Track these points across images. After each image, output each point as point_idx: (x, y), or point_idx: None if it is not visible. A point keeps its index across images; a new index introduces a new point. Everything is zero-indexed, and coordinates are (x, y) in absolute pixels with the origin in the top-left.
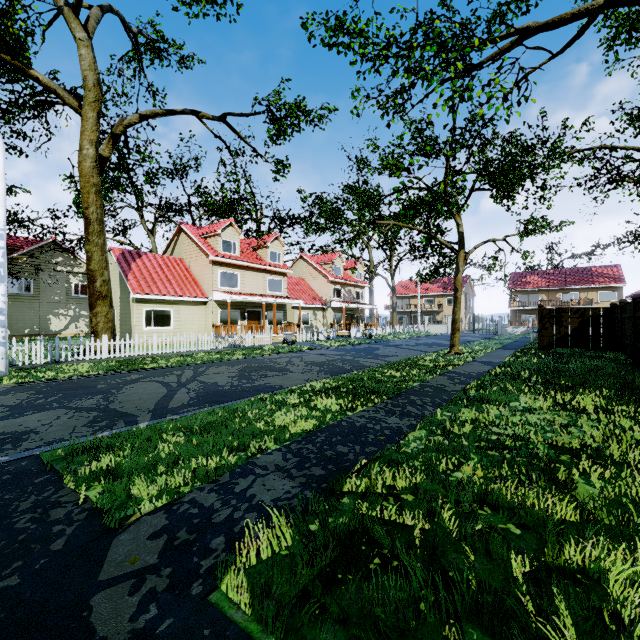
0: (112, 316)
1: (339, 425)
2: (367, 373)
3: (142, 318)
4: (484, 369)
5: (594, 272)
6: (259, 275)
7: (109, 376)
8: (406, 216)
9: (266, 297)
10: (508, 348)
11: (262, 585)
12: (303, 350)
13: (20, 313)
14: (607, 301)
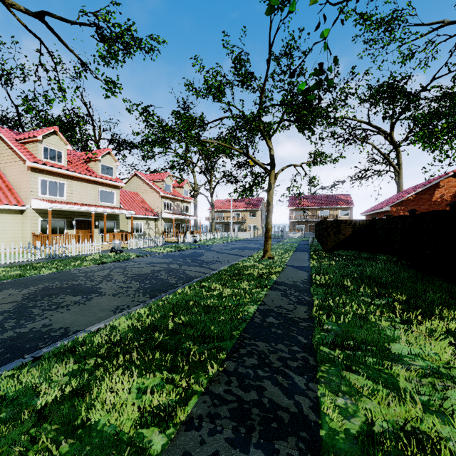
0: None
1: None
2: (193, 291)
3: None
4: (304, 276)
5: (337, 198)
6: (89, 186)
7: None
8: (226, 139)
9: (95, 207)
10: (301, 250)
11: None
12: (130, 258)
13: None
14: (344, 216)
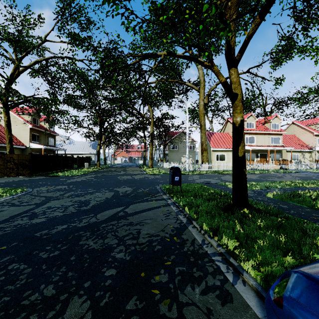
0: (207, 156)
1: (301, 188)
2: None
3: (215, 157)
4: None
5: None
6: (265, 136)
7: (213, 174)
8: None
9: (270, 147)
10: None
11: (274, 196)
12: (292, 172)
13: (174, 156)
14: None
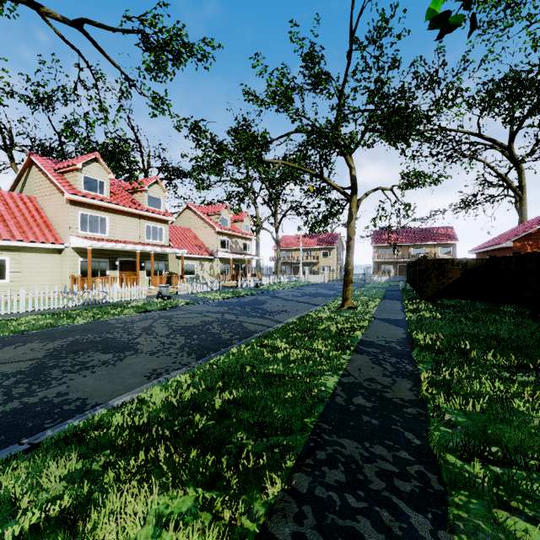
0: None
1: None
2: (251, 352)
3: None
4: (400, 334)
5: (435, 232)
6: (135, 221)
7: None
8: (295, 159)
9: (141, 245)
10: (391, 298)
11: None
12: (179, 306)
13: None
14: (445, 255)
